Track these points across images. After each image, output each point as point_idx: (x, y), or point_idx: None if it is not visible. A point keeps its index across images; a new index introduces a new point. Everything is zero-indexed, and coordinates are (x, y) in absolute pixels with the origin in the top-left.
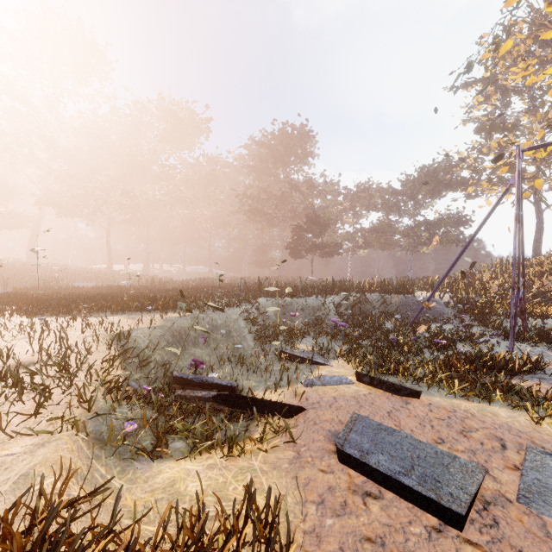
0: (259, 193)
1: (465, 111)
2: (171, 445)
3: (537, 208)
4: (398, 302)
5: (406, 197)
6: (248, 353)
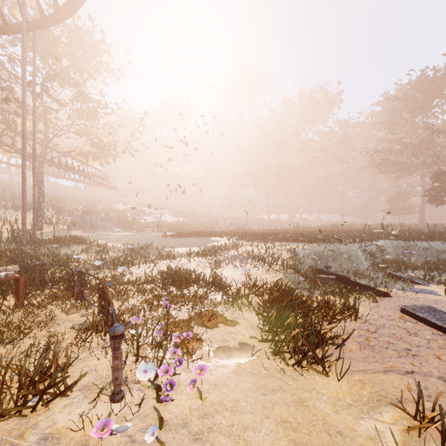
0: (391, 146)
1: None
2: (316, 292)
3: None
4: None
5: None
6: (363, 271)
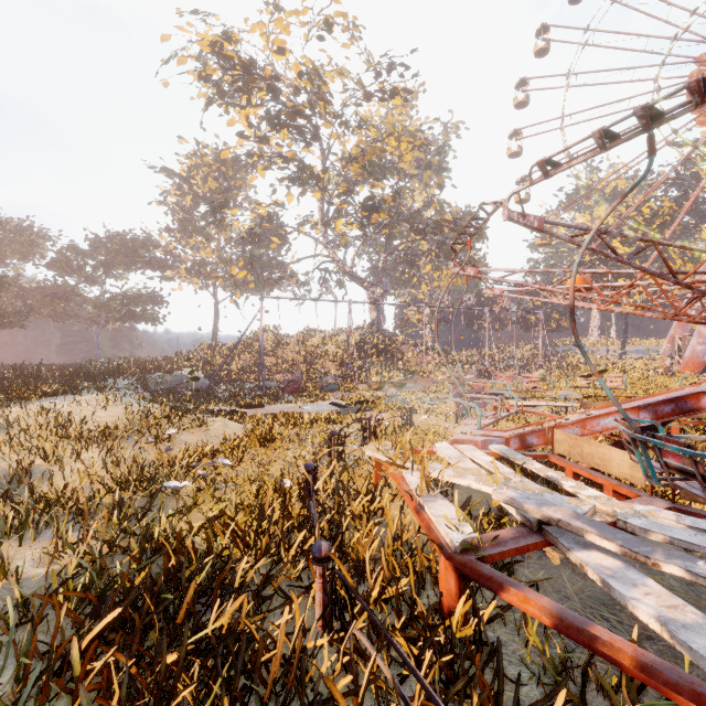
0: None
1: (161, 193)
2: None
3: (216, 300)
4: (171, 379)
5: (98, 263)
6: None
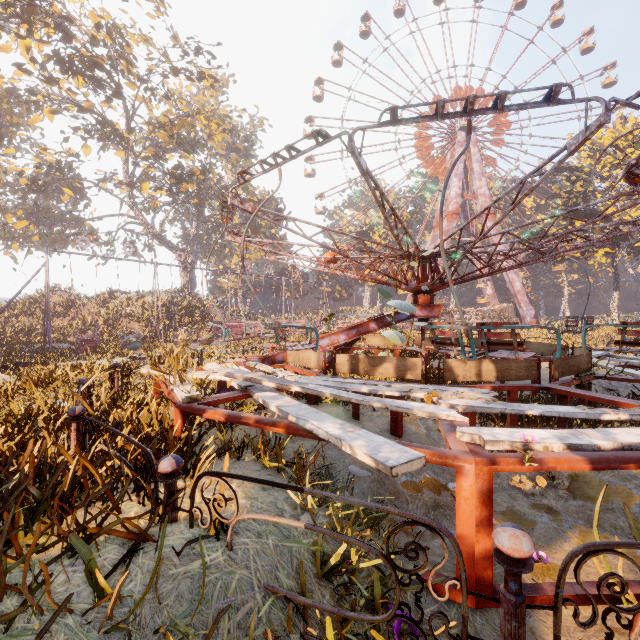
0: None
1: None
2: None
3: None
4: None
5: None
6: None
